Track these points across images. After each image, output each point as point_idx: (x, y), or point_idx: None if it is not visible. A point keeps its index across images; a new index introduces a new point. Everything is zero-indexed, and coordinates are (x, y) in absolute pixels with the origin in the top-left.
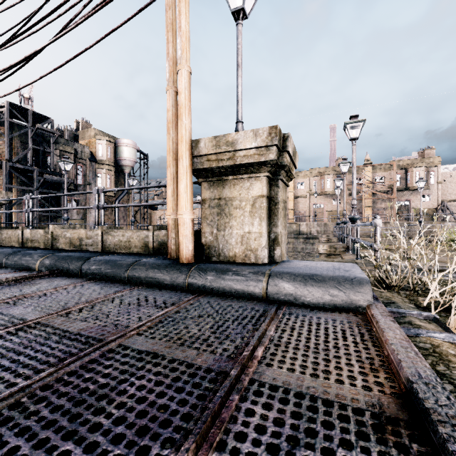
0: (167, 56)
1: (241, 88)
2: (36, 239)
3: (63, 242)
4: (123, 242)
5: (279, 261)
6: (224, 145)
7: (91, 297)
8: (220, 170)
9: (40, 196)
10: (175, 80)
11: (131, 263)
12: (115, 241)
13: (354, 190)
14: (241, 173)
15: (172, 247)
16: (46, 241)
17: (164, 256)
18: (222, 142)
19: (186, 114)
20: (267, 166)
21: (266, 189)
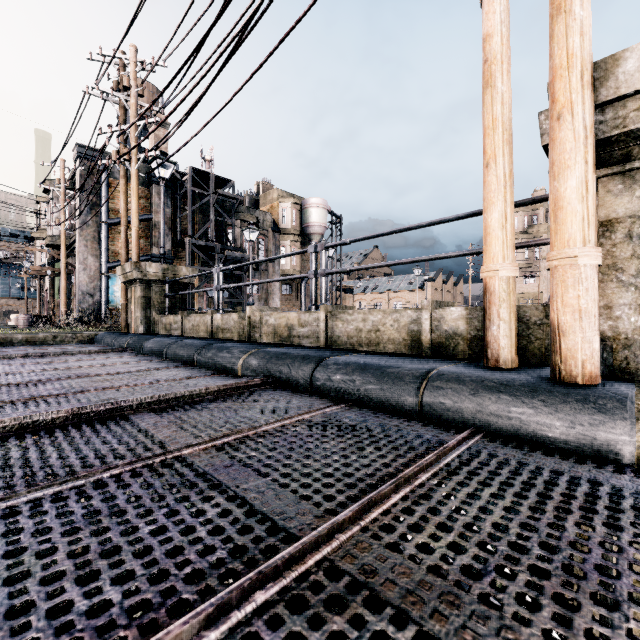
0: None
1: None
2: (228, 327)
3: (264, 332)
4: (365, 332)
5: None
6: None
7: (387, 458)
8: None
9: (233, 266)
10: None
11: (421, 375)
12: (348, 330)
13: None
14: None
15: (500, 342)
16: (241, 331)
17: (466, 360)
18: None
19: None
20: None
21: None
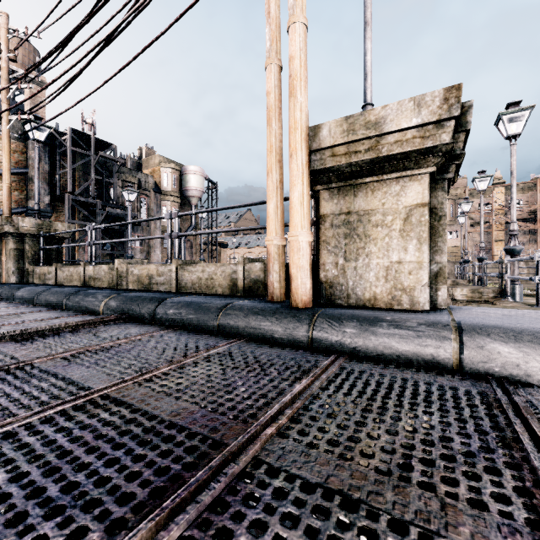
0: (268, 17)
1: (370, 56)
2: (100, 276)
3: (130, 280)
4: (203, 280)
5: (446, 308)
6: (362, 129)
7: (176, 354)
8: (351, 170)
9: (104, 225)
10: (278, 49)
11: (222, 307)
12: (192, 278)
13: (514, 210)
14: (385, 171)
15: (274, 285)
16: (111, 280)
17: (261, 298)
18: (359, 125)
19: (301, 88)
20: (435, 155)
21: (429, 193)
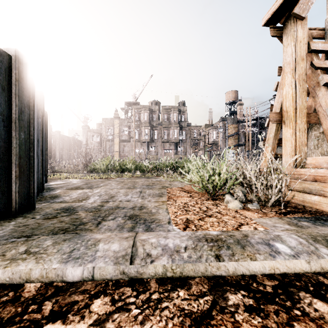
0: None
1: None
2: None
3: None
4: None
5: None
6: None
7: None
8: None
9: None
10: None
11: None
12: None
13: None
14: None
15: None
16: None
17: None
18: None
19: None
20: None
21: None
